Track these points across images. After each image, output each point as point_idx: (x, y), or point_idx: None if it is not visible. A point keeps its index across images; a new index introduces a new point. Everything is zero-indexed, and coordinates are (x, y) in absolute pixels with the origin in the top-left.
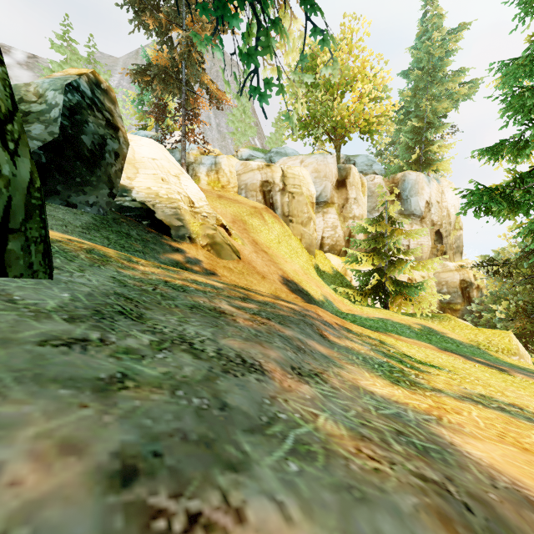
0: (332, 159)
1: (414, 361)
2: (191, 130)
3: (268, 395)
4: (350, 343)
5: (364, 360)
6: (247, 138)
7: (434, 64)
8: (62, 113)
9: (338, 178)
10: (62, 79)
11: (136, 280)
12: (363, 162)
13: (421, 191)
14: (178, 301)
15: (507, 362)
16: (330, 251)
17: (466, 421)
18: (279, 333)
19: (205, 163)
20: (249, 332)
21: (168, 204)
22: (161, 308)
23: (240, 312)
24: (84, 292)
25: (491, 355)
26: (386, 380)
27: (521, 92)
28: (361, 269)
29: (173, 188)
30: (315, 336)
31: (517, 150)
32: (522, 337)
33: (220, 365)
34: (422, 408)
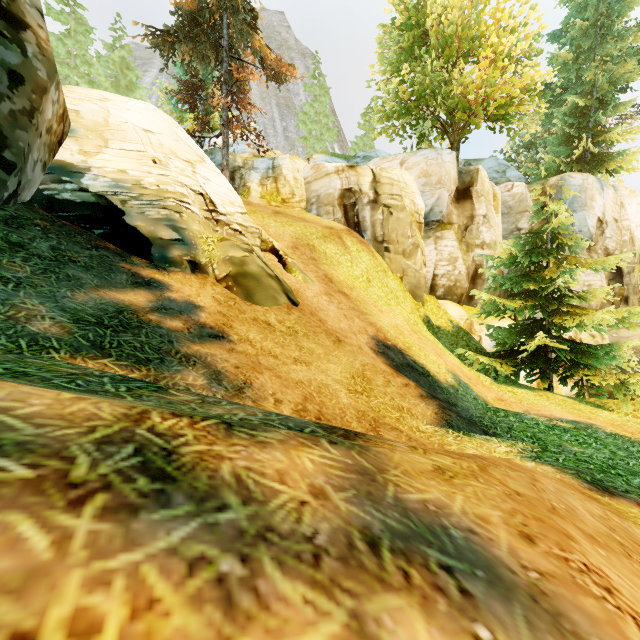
0: (450, 156)
1: None
2: (236, 117)
3: None
4: None
5: None
6: (324, 144)
7: (609, 8)
8: None
9: (458, 186)
10: None
11: None
12: (491, 167)
13: (591, 203)
14: None
15: None
16: (446, 296)
17: None
18: None
19: (259, 167)
20: None
21: (157, 200)
22: None
23: None
24: None
25: None
26: None
27: None
28: (496, 323)
29: (175, 176)
30: None
31: None
32: None
33: None
34: None
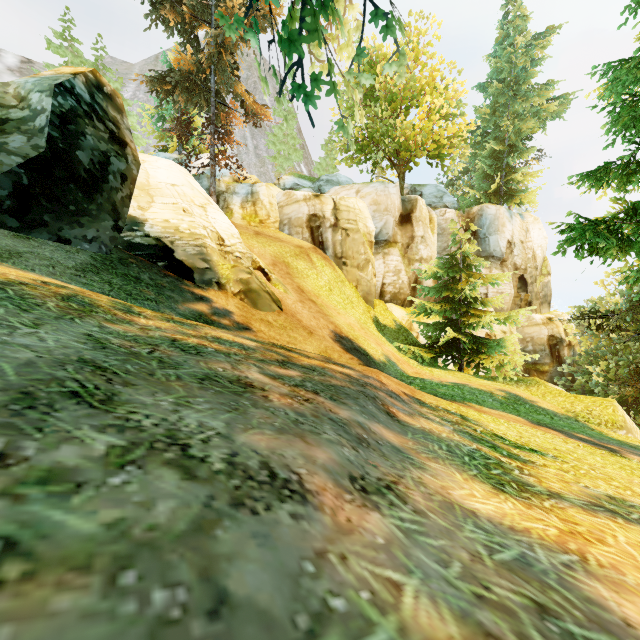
0: (395, 189)
1: (509, 445)
2: (222, 152)
3: (311, 551)
4: (427, 422)
5: (449, 451)
6: (291, 163)
7: (517, 75)
8: (50, 122)
9: (402, 212)
10: (51, 79)
11: (126, 339)
12: (431, 193)
13: (502, 228)
14: (183, 370)
15: (614, 438)
16: (392, 301)
17: (620, 558)
18: (331, 415)
19: (239, 192)
20: (287, 417)
21: (191, 240)
22: (152, 382)
23: (276, 383)
24: (19, 360)
25: (592, 430)
26: (486, 483)
27: (633, 101)
28: (430, 322)
29: (198, 221)
30: (381, 416)
31: (626, 175)
32: (623, 405)
33: (230, 488)
34: (552, 537)
